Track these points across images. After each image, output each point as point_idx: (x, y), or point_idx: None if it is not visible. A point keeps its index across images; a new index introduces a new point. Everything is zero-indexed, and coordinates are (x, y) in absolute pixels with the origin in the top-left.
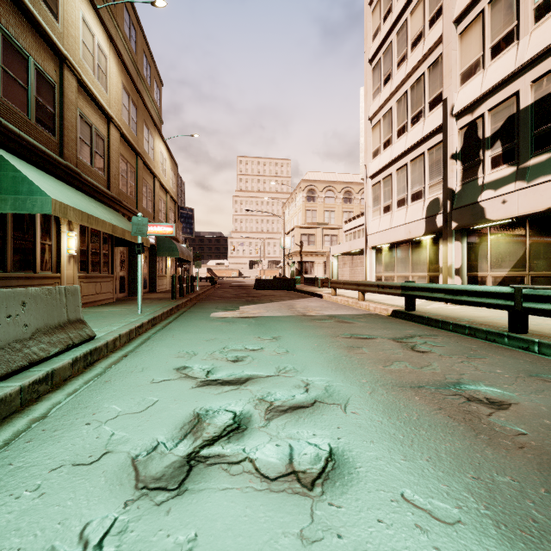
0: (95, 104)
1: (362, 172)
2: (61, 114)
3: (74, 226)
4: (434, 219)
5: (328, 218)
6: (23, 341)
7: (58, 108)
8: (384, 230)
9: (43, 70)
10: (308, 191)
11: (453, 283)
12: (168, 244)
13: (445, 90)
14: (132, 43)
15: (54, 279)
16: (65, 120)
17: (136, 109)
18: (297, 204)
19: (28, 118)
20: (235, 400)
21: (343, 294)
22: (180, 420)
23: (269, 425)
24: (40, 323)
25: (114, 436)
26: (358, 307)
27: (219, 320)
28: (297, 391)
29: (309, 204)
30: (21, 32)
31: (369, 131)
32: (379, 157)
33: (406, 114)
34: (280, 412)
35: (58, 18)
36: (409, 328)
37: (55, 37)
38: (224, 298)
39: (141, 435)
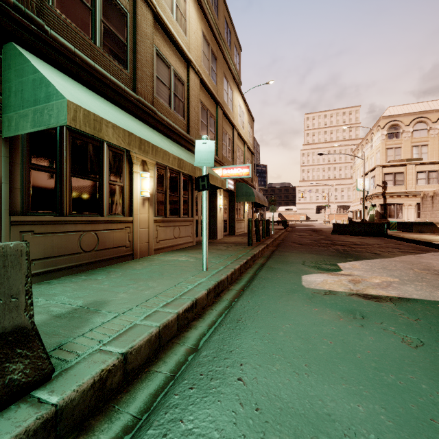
0: (174, 46)
1: None
2: (134, 46)
3: (149, 167)
4: None
5: (417, 154)
6: None
7: (131, 40)
8: None
9: None
10: (389, 128)
11: None
12: (245, 190)
13: None
14: (214, 8)
15: (125, 223)
16: (139, 52)
17: (216, 60)
18: (374, 144)
19: (93, 42)
20: None
21: None
22: None
23: None
24: None
25: None
26: None
27: (327, 302)
28: None
29: (390, 141)
30: None
31: None
32: None
33: None
34: None
35: None
36: None
37: None
38: (304, 245)
39: None
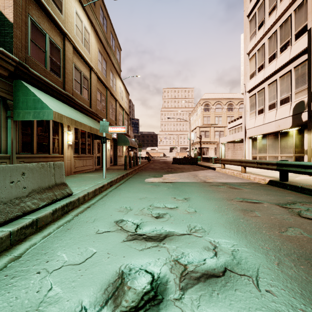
0: (83, 60)
1: (242, 89)
2: (64, 65)
3: (71, 128)
4: (299, 115)
5: (217, 121)
6: (22, 198)
7: (62, 63)
8: (258, 125)
9: (54, 41)
10: (205, 105)
11: None
12: (123, 138)
13: (309, 23)
14: (104, 27)
15: (60, 158)
16: (66, 69)
17: (106, 63)
18: (198, 113)
19: (46, 68)
20: (154, 259)
21: (229, 167)
22: (106, 278)
23: (183, 298)
24: (35, 186)
25: (50, 292)
26: (241, 177)
27: (150, 184)
28: (207, 254)
29: (205, 113)
30: (41, 20)
31: (247, 61)
32: (254, 77)
33: (276, 46)
34: (193, 280)
35: (62, 12)
36: (287, 195)
37: (60, 22)
38: (154, 169)
39: (71, 294)
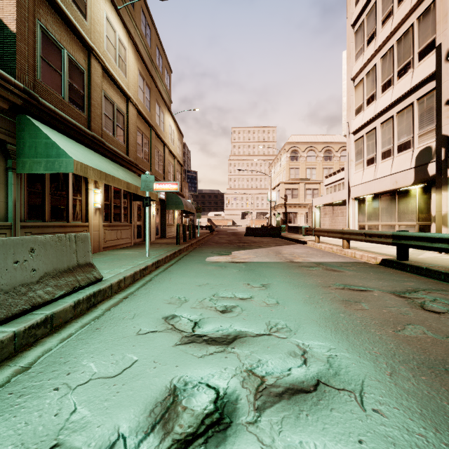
0: (117, 87)
1: (344, 129)
2: (89, 94)
3: (99, 185)
4: (425, 167)
5: (309, 174)
6: (30, 284)
7: (86, 90)
8: (367, 181)
9: (75, 59)
10: (292, 152)
11: (448, 232)
12: (175, 199)
13: (439, 36)
14: (147, 39)
15: (83, 227)
16: (92, 99)
17: (149, 91)
18: (282, 163)
19: (63, 98)
20: (219, 369)
21: (326, 241)
22: (152, 396)
23: (259, 421)
24: (49, 267)
25: (74, 416)
26: (343, 254)
27: (213, 264)
28: (293, 361)
29: (292, 163)
30: (57, 29)
31: (352, 90)
32: (362, 113)
33: (392, 68)
34: (273, 398)
35: (86, 17)
36: (407, 280)
37: (84, 32)
38: (219, 243)
39: (103, 417)
